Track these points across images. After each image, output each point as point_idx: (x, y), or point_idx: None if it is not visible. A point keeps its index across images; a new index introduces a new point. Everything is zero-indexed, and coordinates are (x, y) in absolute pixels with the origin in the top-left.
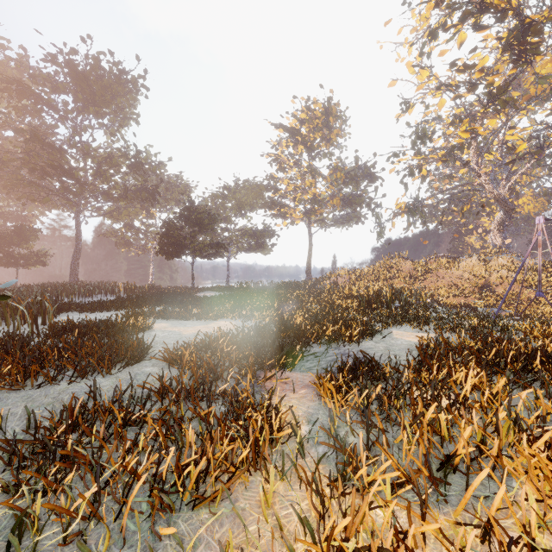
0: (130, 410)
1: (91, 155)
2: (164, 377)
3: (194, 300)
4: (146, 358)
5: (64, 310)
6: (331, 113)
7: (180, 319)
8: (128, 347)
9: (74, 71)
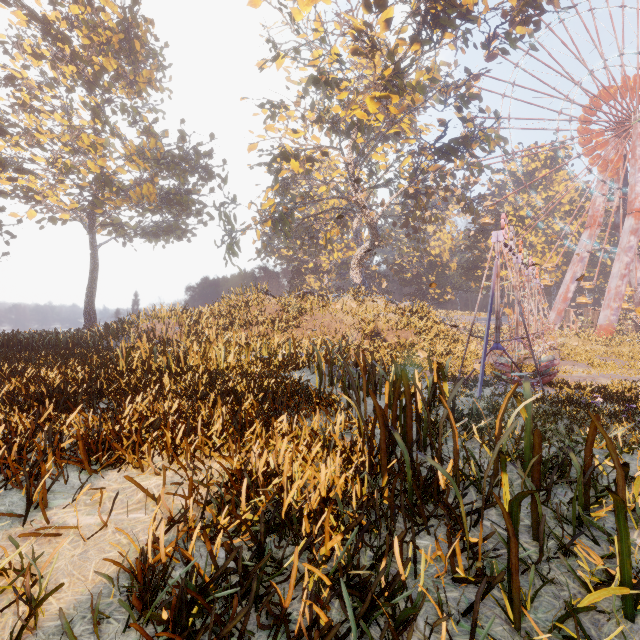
0: None
1: None
2: None
3: None
4: None
5: None
6: (138, 35)
7: None
8: None
9: None
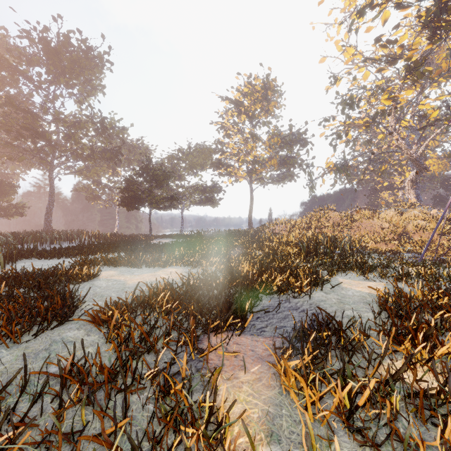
0: (13, 414)
1: (61, 119)
2: (85, 346)
3: (147, 247)
4: (75, 316)
5: (24, 257)
6: (269, 87)
7: (130, 266)
8: (55, 303)
9: (46, 46)
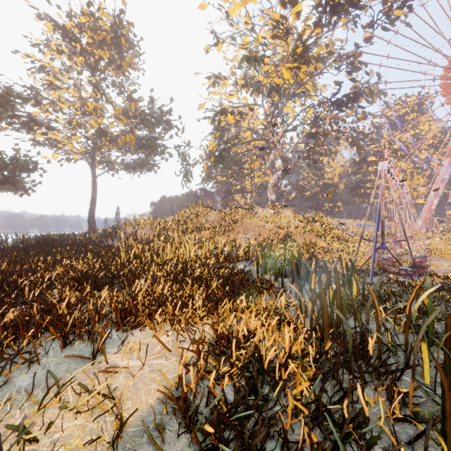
0: None
1: None
2: None
3: None
4: None
5: None
6: (123, 33)
7: None
8: None
9: None
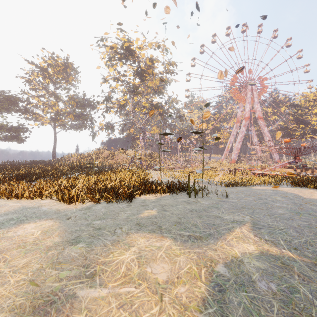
0: None
1: None
2: None
3: None
4: None
5: None
6: (69, 66)
7: None
8: None
9: None
